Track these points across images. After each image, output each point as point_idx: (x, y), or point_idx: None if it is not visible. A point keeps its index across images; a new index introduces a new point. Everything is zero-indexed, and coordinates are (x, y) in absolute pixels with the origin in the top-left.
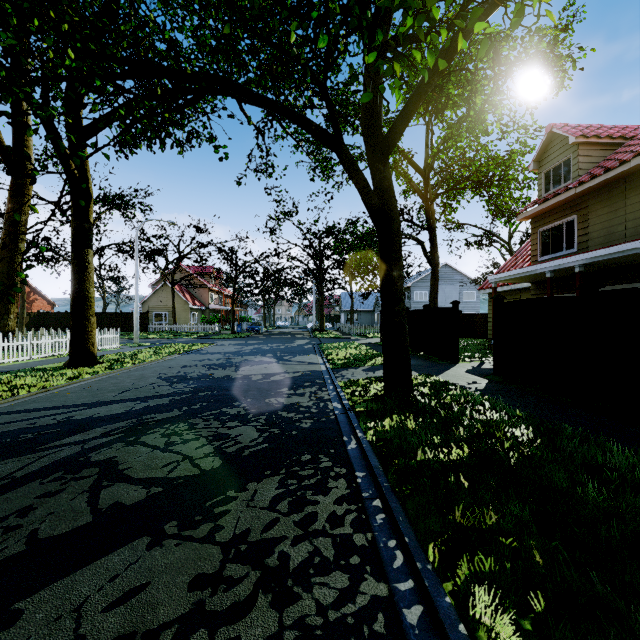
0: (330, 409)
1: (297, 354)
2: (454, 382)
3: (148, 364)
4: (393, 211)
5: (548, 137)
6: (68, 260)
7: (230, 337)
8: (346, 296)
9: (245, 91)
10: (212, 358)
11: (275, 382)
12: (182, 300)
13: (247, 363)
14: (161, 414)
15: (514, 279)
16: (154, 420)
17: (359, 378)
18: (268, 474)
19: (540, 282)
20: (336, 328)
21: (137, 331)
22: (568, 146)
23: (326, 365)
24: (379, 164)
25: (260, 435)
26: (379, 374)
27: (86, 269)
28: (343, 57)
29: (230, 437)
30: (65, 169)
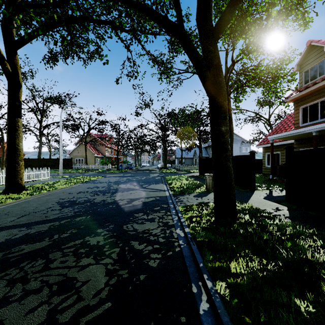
0: (175, 238)
1: (151, 183)
2: (263, 209)
3: (58, 190)
4: (221, 81)
5: (307, 49)
6: (31, 131)
7: (115, 172)
8: (178, 150)
9: None
10: (99, 186)
11: (134, 207)
12: (91, 152)
13: (119, 190)
14: (30, 245)
15: (286, 137)
16: (18, 254)
17: (192, 203)
18: None
19: (301, 139)
20: (173, 167)
21: (61, 169)
22: (322, 53)
23: (169, 192)
24: (210, 46)
25: (107, 282)
26: (205, 200)
27: (16, 131)
28: None
29: (75, 286)
30: (2, 66)
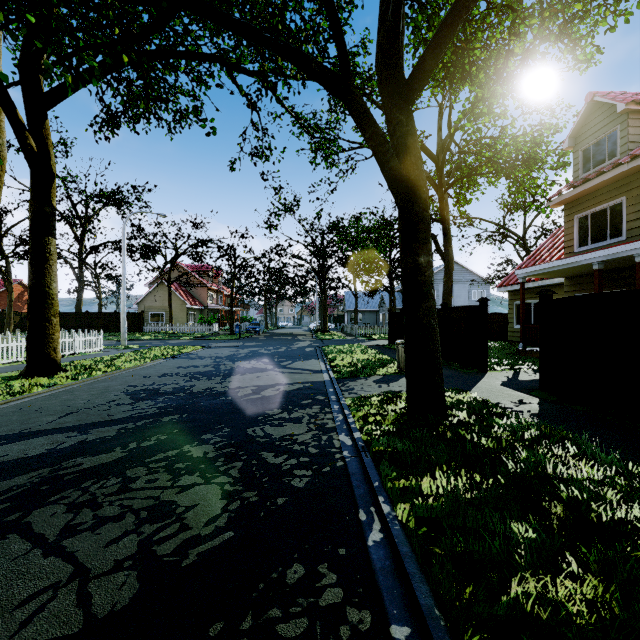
0: (336, 447)
1: (297, 359)
2: (495, 401)
3: (123, 372)
4: (419, 176)
5: (588, 108)
6: (63, 258)
7: (227, 338)
8: (350, 295)
9: (222, 15)
10: (199, 364)
11: (266, 399)
12: (179, 299)
13: (237, 371)
14: (92, 458)
15: (548, 273)
16: (75, 471)
17: (371, 393)
18: (215, 636)
19: (576, 277)
20: (339, 328)
21: (124, 332)
22: (614, 116)
23: (330, 374)
24: (400, 115)
25: (225, 507)
26: (395, 388)
27: (47, 261)
28: (350, 10)
29: (175, 512)
30: (20, 142)
